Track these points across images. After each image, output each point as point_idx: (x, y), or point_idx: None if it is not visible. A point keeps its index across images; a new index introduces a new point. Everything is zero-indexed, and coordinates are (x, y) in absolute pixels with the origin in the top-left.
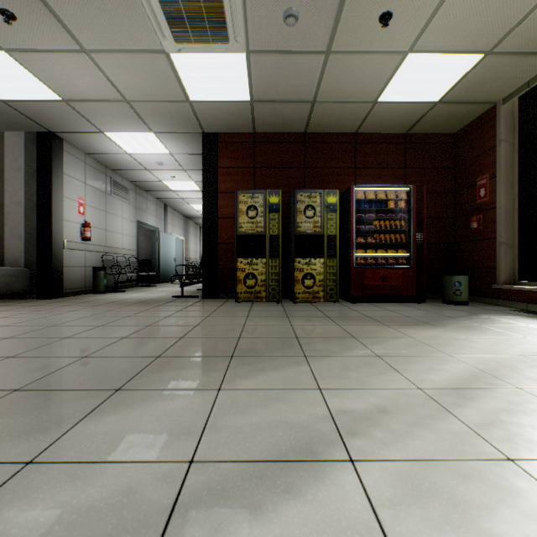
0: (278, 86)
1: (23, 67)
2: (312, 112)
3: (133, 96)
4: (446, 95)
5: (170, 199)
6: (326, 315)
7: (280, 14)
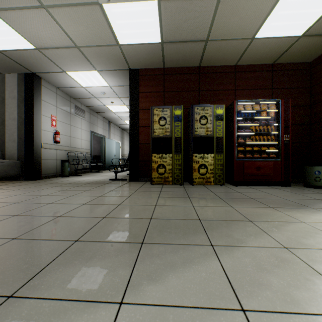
0: (181, 29)
1: (6, 23)
2: (205, 49)
3: (81, 42)
4: (310, 29)
5: (112, 117)
6: (218, 196)
7: None
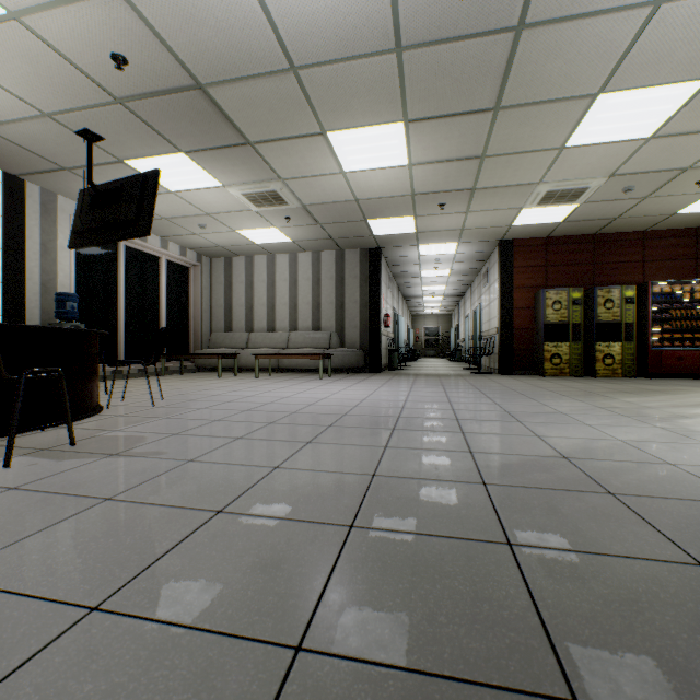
0: (591, 214)
1: (414, 221)
2: (610, 223)
3: (470, 226)
4: None
5: (409, 283)
6: (642, 383)
7: (620, 188)
